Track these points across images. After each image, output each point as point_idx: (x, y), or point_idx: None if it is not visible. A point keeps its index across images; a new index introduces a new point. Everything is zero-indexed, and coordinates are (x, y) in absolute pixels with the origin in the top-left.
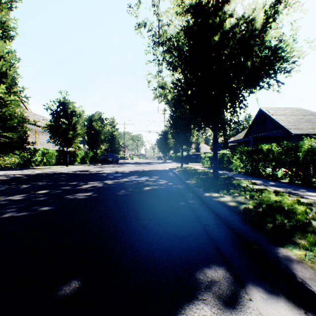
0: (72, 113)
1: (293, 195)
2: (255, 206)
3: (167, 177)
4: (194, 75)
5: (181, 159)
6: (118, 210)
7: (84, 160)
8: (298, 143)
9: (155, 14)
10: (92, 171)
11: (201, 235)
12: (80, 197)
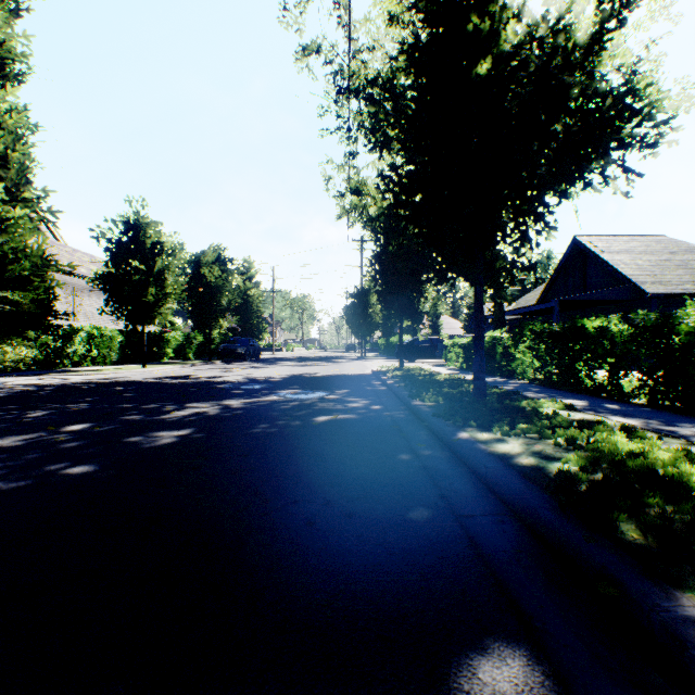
0: (155, 248)
1: (669, 438)
2: (585, 467)
3: (368, 391)
4: (431, 156)
5: (399, 351)
6: (250, 476)
7: (182, 352)
8: (674, 315)
9: (340, 24)
10: (198, 378)
11: (455, 545)
12: (161, 442)
